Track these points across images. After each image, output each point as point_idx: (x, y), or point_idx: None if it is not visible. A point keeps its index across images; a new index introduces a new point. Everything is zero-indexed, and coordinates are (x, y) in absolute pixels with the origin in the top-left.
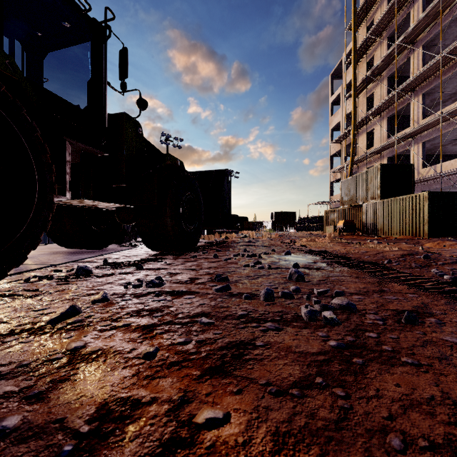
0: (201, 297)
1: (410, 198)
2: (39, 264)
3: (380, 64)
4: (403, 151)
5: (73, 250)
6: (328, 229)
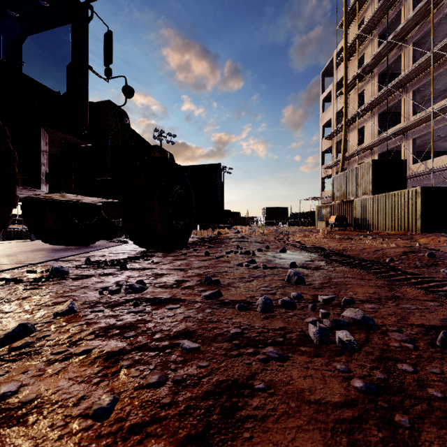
0: (187, 307)
1: (402, 193)
2: (14, 263)
3: (371, 61)
4: (393, 147)
5: (59, 246)
6: (320, 224)
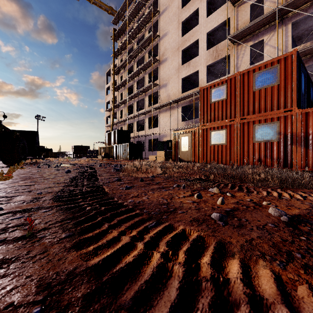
0: (35, 168)
1: (125, 145)
2: None
3: (123, 82)
4: (131, 123)
5: None
6: (99, 157)
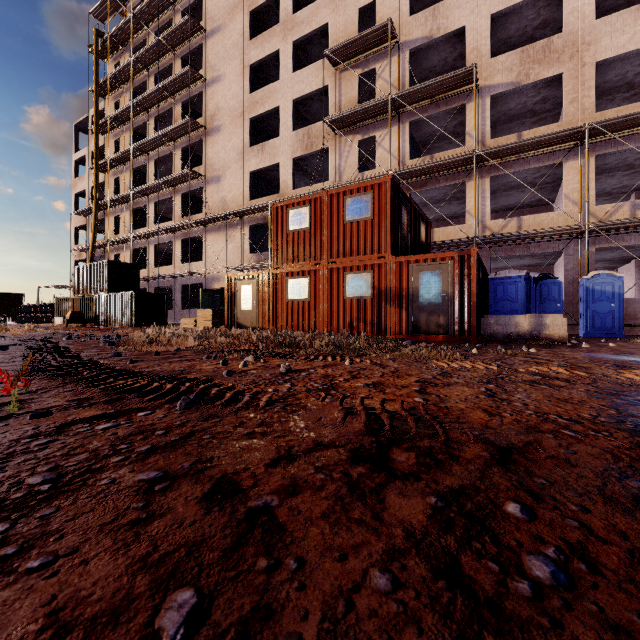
0: None
1: (126, 295)
2: None
3: (122, 155)
4: (142, 247)
5: None
6: (58, 321)
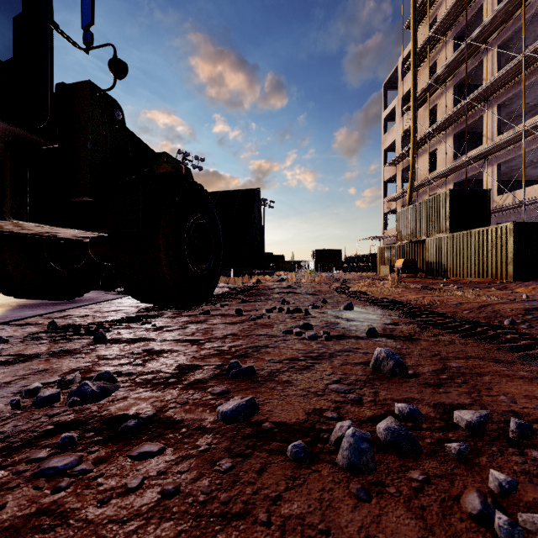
0: (179, 449)
1: (488, 230)
2: None
3: (445, 69)
4: (473, 174)
5: (31, 301)
6: (383, 270)
